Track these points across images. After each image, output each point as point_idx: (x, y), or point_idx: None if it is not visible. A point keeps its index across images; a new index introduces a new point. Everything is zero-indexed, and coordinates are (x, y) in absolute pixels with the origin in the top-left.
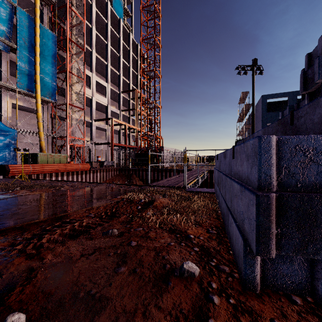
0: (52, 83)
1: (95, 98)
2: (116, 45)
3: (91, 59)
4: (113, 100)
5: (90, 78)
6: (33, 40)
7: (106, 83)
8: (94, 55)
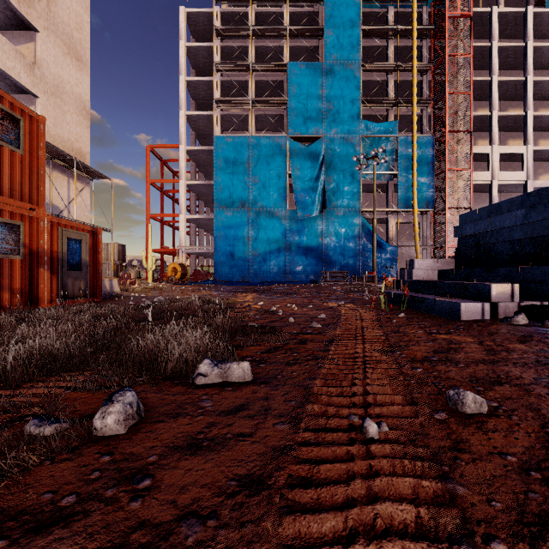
0: (430, 190)
1: (498, 180)
2: None
3: (490, 126)
4: None
5: (488, 155)
6: (411, 157)
7: (522, 146)
8: (495, 117)
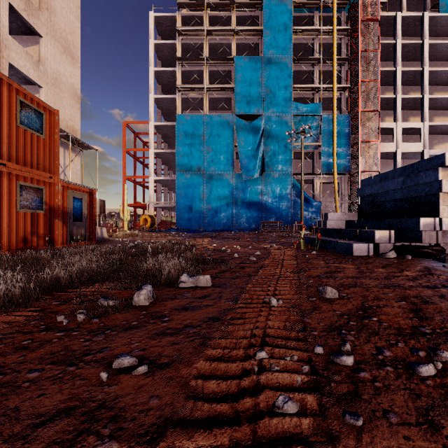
0: (346, 157)
1: (401, 149)
2: (447, 52)
3: (395, 107)
4: (444, 135)
5: (393, 129)
6: (332, 131)
7: (420, 123)
8: (398, 99)
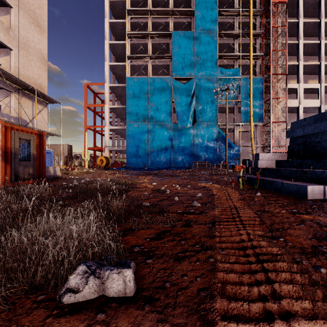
0: (260, 111)
1: (303, 105)
2: None
3: (298, 71)
4: None
5: (296, 89)
6: (249, 90)
7: (318, 84)
8: (301, 66)
